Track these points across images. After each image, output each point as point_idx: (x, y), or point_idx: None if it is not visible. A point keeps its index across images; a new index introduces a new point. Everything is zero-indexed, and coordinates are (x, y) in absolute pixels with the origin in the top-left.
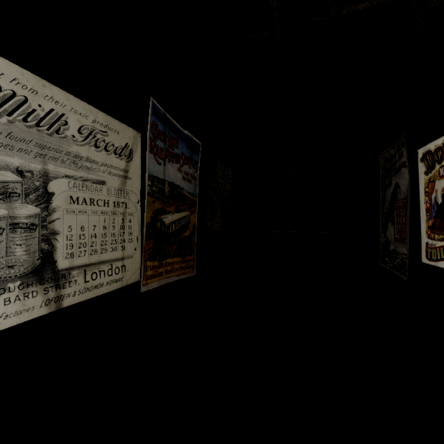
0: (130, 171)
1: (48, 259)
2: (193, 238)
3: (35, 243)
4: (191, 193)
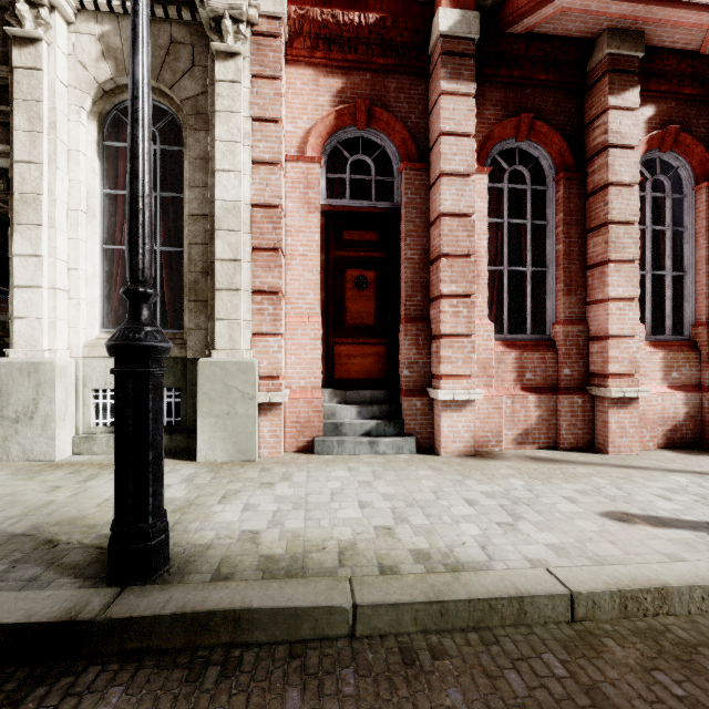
0: None
1: None
2: None
3: None
4: None
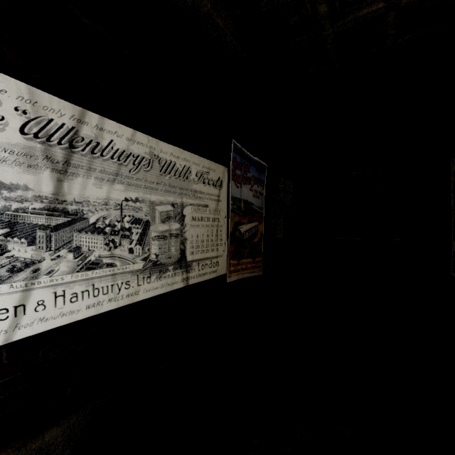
0: (221, 196)
1: (183, 254)
2: (261, 243)
3: (178, 245)
4: (259, 207)
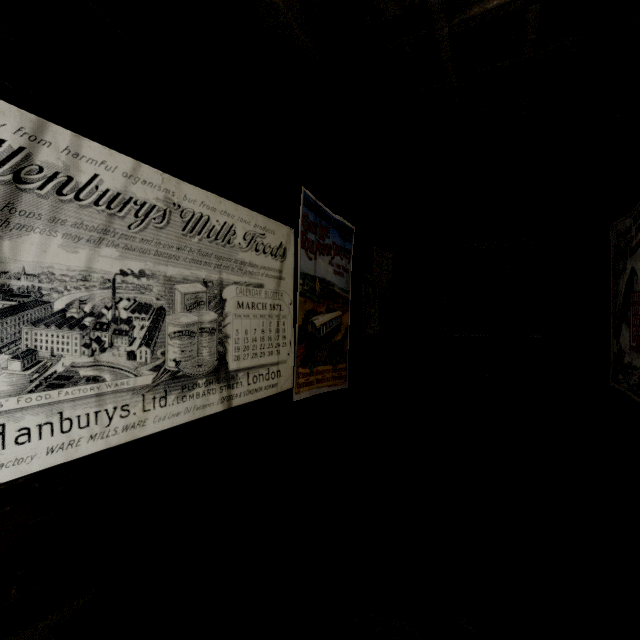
0: (284, 271)
1: (222, 360)
2: (346, 343)
3: (214, 346)
4: (343, 289)
